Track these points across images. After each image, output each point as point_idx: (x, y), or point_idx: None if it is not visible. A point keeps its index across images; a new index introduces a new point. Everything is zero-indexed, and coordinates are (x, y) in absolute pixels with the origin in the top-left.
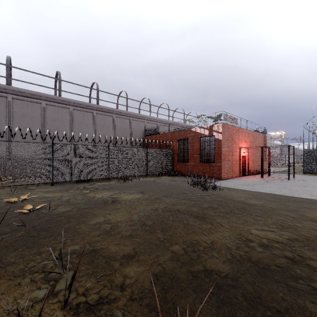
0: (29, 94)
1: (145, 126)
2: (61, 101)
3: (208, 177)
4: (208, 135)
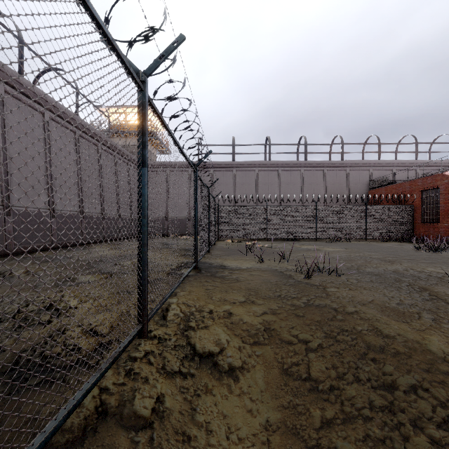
0: (247, 165)
1: (370, 175)
2: (271, 165)
3: None
4: None
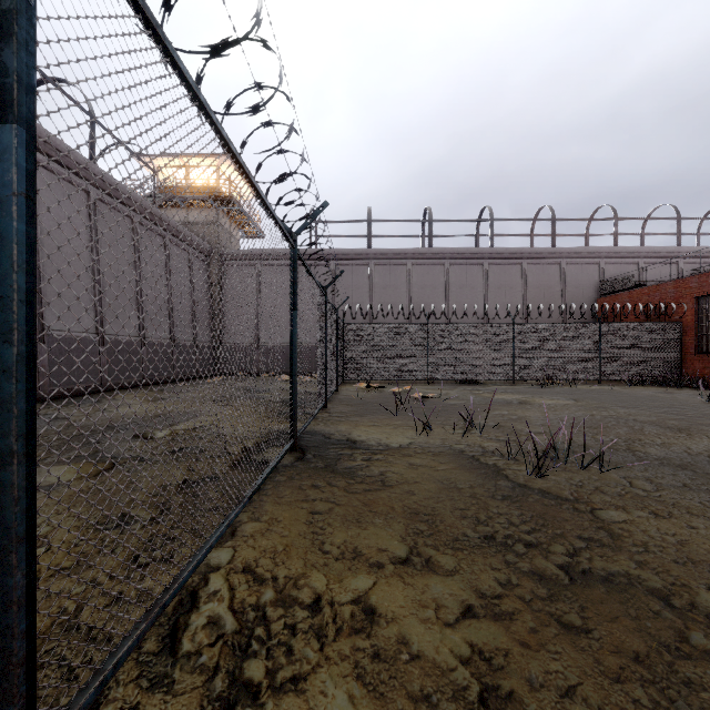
0: (393, 255)
1: (601, 272)
2: (433, 255)
3: None
4: None
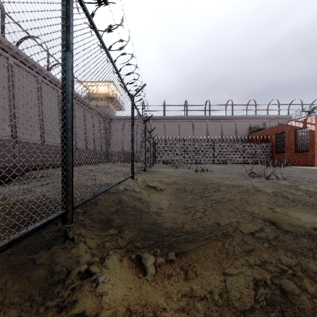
0: (173, 118)
1: (250, 124)
2: (187, 118)
3: (302, 165)
4: (302, 127)
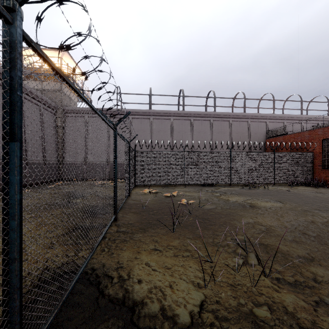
0: (163, 113)
1: (267, 126)
2: (184, 114)
3: None
4: None
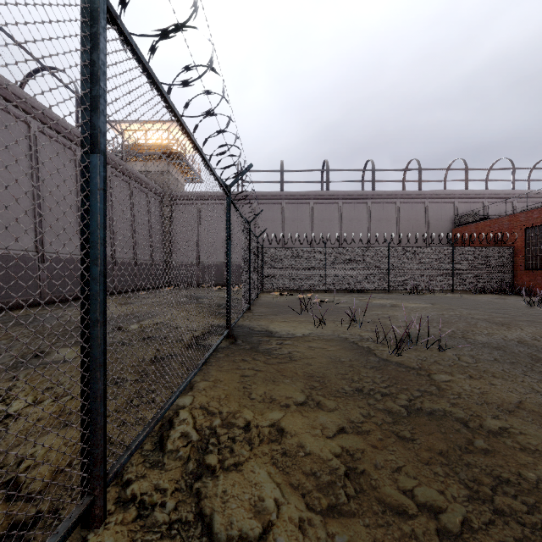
0: (299, 196)
1: (455, 209)
2: (329, 196)
3: None
4: None
